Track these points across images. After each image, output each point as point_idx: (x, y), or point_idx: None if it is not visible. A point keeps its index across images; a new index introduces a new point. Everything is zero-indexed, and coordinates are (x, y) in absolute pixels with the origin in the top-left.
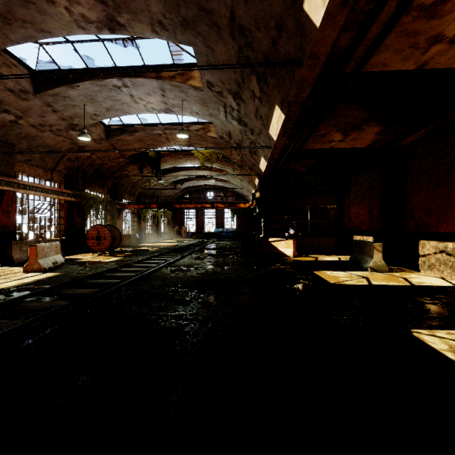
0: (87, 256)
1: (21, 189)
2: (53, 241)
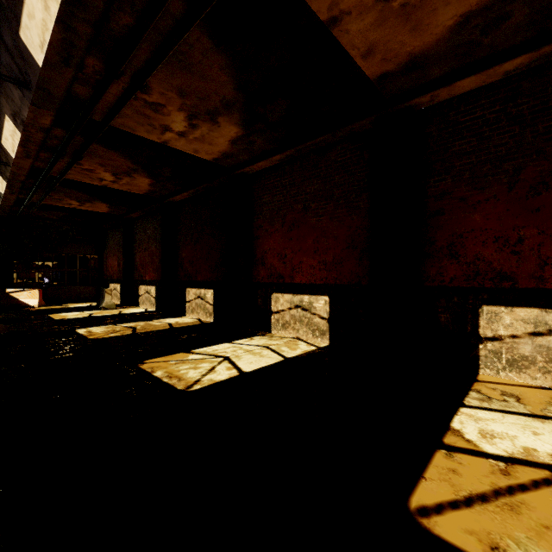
0: None
1: None
2: None
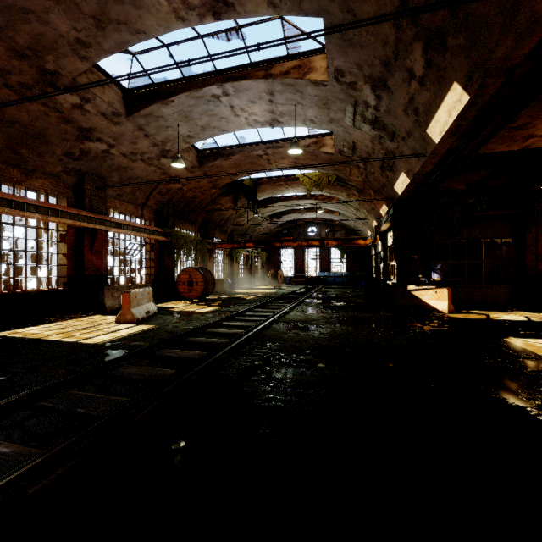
0: (179, 304)
1: (113, 228)
2: (144, 286)
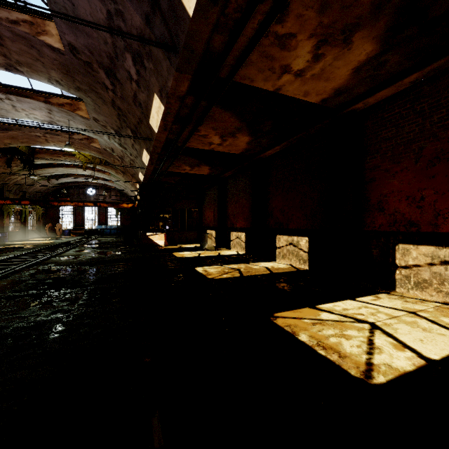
0: None
1: None
2: None
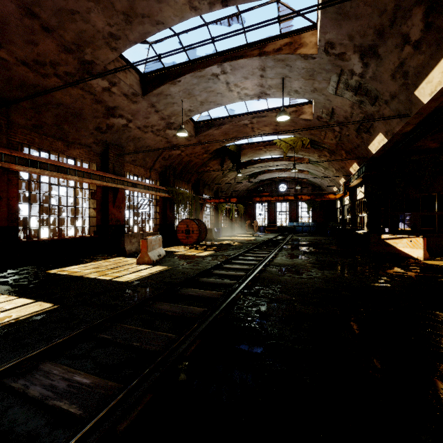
0: (180, 249)
1: (129, 187)
2: (153, 234)
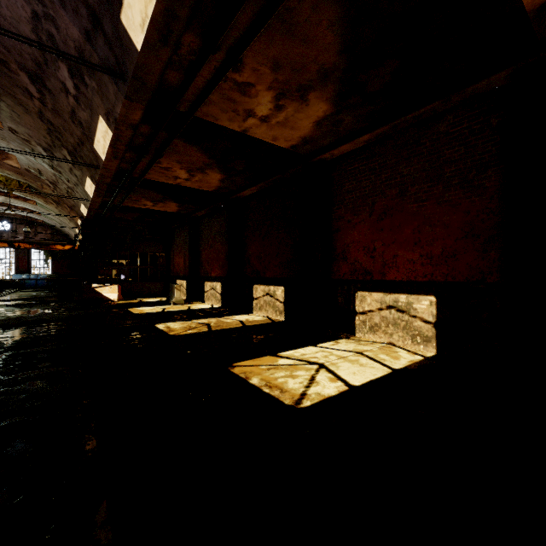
0: None
1: None
2: None
